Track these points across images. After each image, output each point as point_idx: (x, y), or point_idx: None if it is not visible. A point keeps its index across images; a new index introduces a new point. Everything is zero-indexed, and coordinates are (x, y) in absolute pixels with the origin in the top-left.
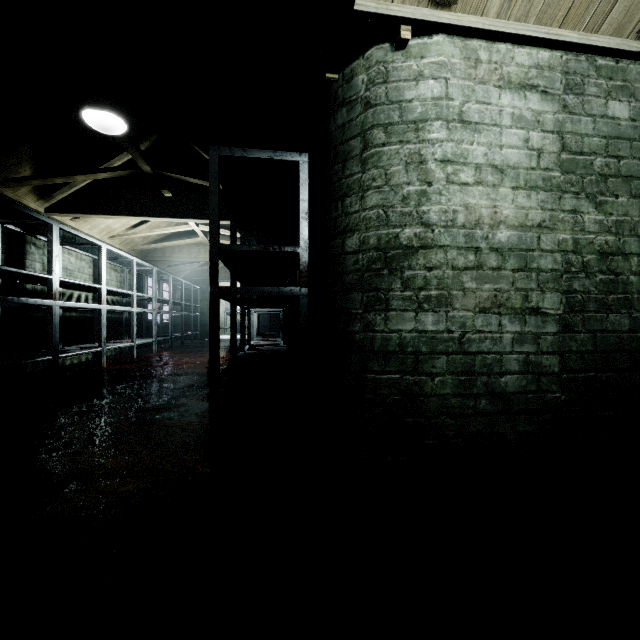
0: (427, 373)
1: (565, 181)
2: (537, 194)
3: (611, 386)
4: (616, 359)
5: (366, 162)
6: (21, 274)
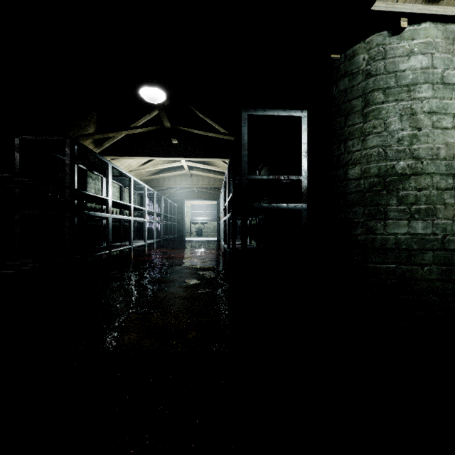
0: (418, 264)
1: None
2: None
3: None
4: None
5: (367, 115)
6: (94, 197)
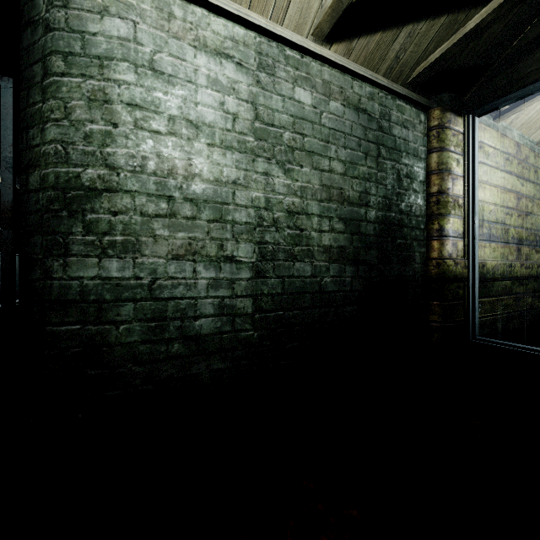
0: (111, 322)
1: (258, 146)
2: (232, 154)
3: (297, 322)
4: (301, 299)
5: (46, 91)
6: None
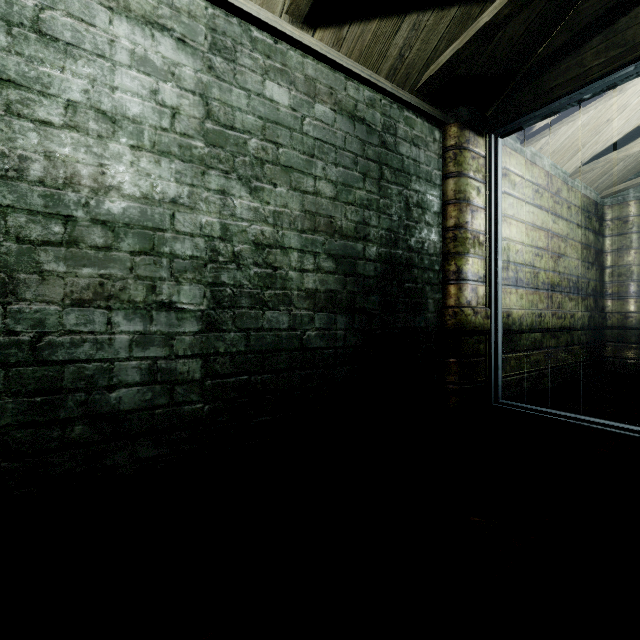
0: None
1: (211, 155)
2: (171, 162)
3: (268, 389)
4: (274, 359)
5: None
6: None
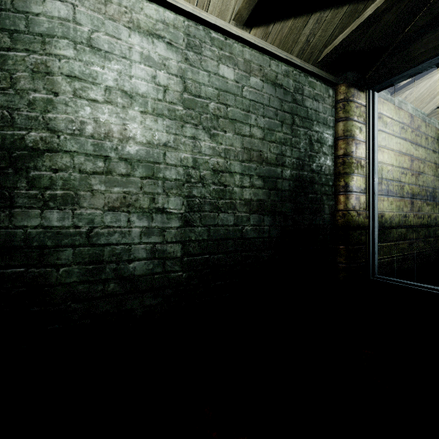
0: (52, 265)
1: (187, 114)
2: (163, 120)
3: (221, 264)
4: (225, 245)
5: None
6: None
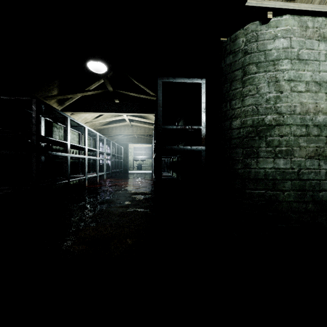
0: (280, 190)
1: None
2: None
3: None
4: None
5: (245, 82)
6: (55, 141)
